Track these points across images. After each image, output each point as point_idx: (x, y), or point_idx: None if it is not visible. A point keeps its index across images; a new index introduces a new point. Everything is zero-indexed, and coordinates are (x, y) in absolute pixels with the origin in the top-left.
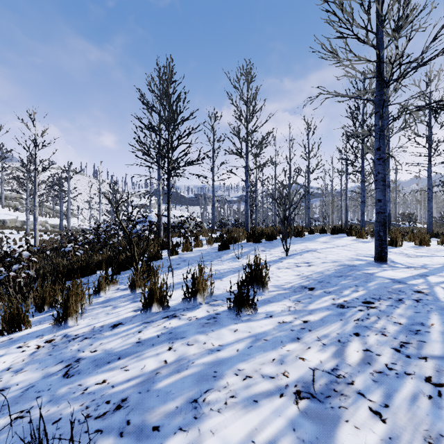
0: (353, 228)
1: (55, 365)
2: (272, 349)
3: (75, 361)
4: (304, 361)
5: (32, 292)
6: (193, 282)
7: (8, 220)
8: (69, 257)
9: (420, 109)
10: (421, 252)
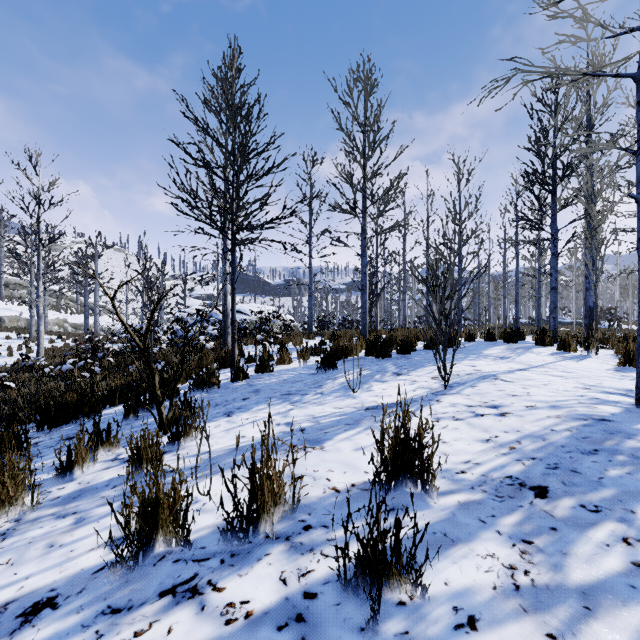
0: (546, 333)
1: None
2: None
3: None
4: None
5: None
6: (250, 482)
7: (7, 317)
8: (71, 379)
9: None
10: None
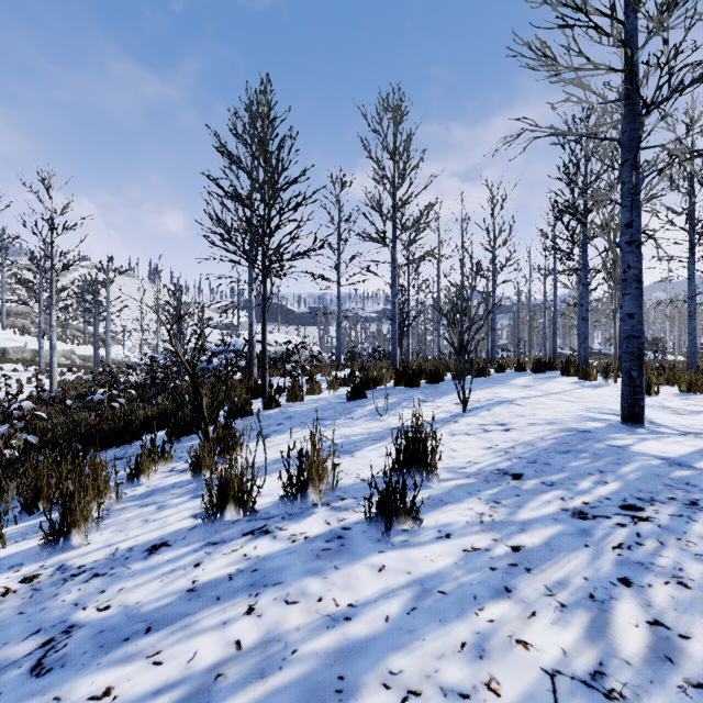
0: (571, 363)
1: (24, 641)
2: (457, 618)
3: (64, 633)
4: (529, 649)
5: (15, 478)
6: (301, 465)
7: (11, 348)
8: (100, 410)
9: (702, 155)
10: (694, 404)
